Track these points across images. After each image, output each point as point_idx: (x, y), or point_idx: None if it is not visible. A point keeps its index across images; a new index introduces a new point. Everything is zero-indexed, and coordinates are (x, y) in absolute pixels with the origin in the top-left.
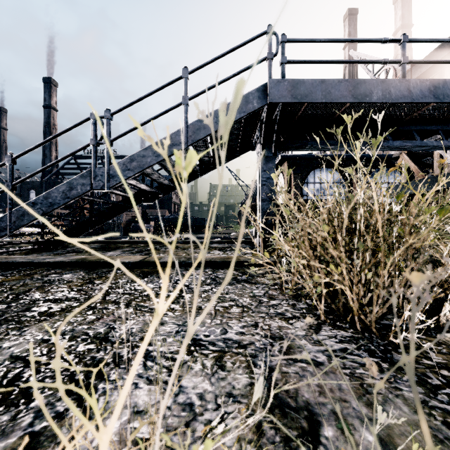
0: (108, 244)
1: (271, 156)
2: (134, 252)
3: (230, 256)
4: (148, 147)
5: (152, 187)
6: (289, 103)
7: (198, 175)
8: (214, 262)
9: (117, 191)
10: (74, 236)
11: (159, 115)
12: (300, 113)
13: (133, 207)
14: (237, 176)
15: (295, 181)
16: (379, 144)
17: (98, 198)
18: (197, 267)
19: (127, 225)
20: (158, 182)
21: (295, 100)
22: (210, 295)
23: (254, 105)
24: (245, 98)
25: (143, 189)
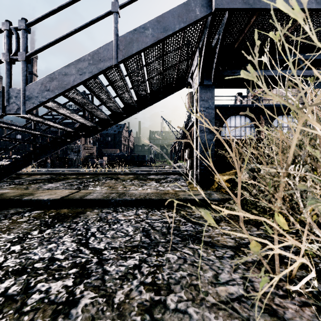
0: (59, 175)
1: (210, 84)
2: (74, 183)
3: (168, 190)
4: (70, 63)
5: (88, 119)
6: (238, 9)
7: (136, 111)
8: (149, 200)
9: (52, 123)
10: (19, 169)
11: (83, 26)
12: (242, 36)
13: (90, 146)
14: (169, 124)
15: (216, 125)
16: (320, 73)
17: (27, 128)
18: (128, 206)
19: (85, 160)
20: (96, 116)
21: (246, 6)
22: (133, 297)
23: (197, 14)
24: (185, 5)
25: (82, 123)
